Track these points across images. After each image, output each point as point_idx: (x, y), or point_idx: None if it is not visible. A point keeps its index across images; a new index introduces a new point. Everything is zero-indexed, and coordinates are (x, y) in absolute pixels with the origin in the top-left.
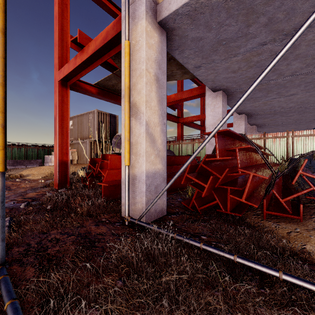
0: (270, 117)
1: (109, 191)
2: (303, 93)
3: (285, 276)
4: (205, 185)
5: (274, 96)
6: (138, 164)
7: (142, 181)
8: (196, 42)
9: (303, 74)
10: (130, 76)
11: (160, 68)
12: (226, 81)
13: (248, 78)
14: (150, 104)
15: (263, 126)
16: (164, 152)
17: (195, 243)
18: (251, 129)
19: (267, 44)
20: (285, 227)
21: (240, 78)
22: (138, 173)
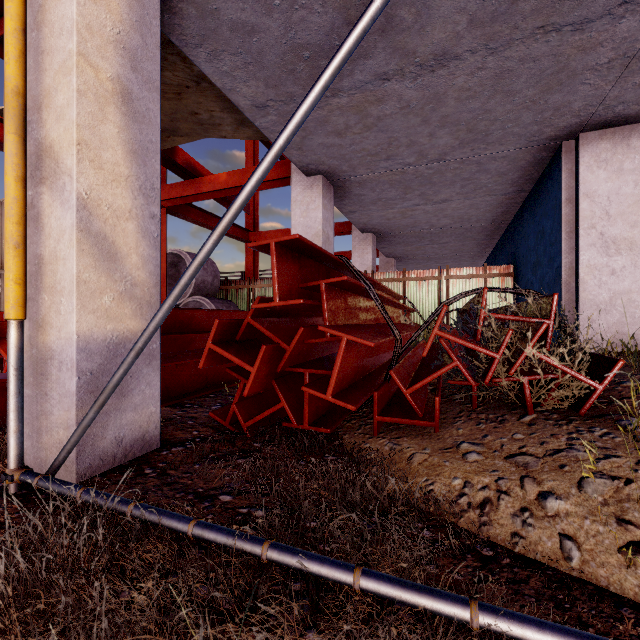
0: (415, 242)
1: (4, 399)
2: (461, 200)
3: (366, 582)
4: (251, 368)
5: (416, 199)
6: (58, 316)
7: (68, 365)
8: (243, 35)
9: (458, 161)
10: (25, 61)
11: (138, 68)
12: (326, 155)
13: (368, 154)
14: (99, 153)
15: (406, 260)
16: (153, 288)
17: (177, 524)
18: (386, 264)
19: (391, 80)
20: (407, 446)
21: (353, 151)
22: (58, 343)
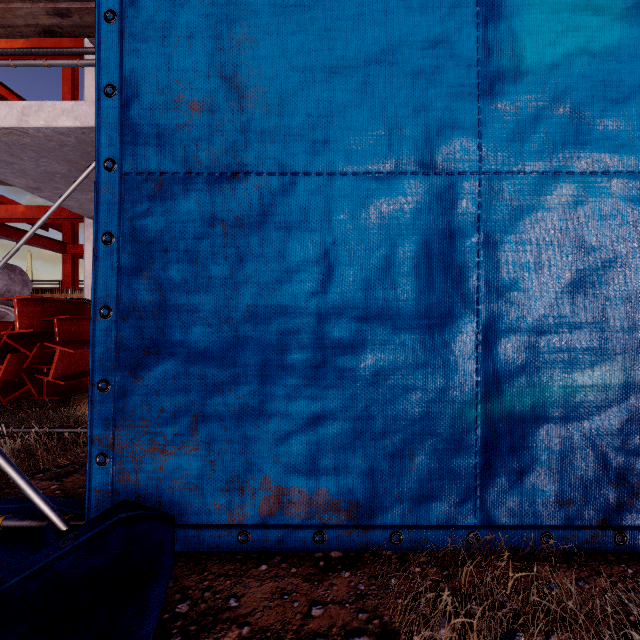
0: None
1: None
2: None
3: (15, 429)
4: (2, 366)
5: None
6: None
7: None
8: (6, 163)
9: None
10: None
11: None
12: None
13: None
14: None
15: None
16: None
17: None
18: None
19: None
20: None
21: None
22: None
